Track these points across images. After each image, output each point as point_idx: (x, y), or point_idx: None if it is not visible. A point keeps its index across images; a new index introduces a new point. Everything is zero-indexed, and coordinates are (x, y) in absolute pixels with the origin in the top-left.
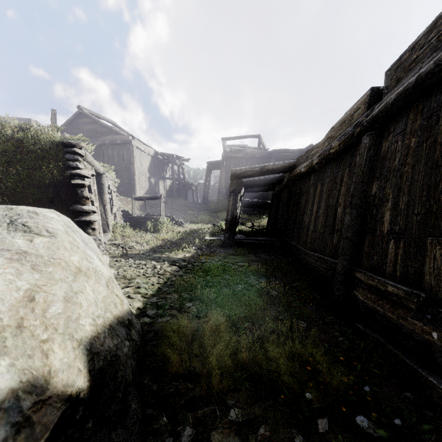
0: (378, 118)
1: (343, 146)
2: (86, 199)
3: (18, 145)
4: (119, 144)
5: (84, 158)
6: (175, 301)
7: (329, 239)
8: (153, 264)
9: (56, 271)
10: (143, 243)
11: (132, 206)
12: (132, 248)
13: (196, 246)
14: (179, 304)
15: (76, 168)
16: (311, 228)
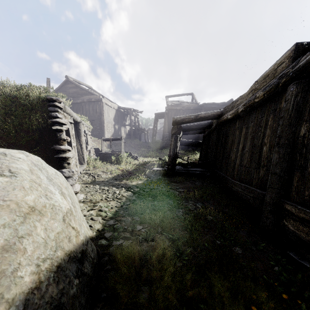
0: (305, 68)
1: (268, 95)
2: (63, 141)
3: (14, 101)
4: (93, 102)
5: (64, 110)
6: (128, 223)
7: (254, 173)
8: (114, 190)
9: (1, 215)
10: (108, 172)
11: (102, 145)
12: (99, 177)
13: (146, 175)
14: (131, 227)
15: (56, 117)
16: (237, 162)
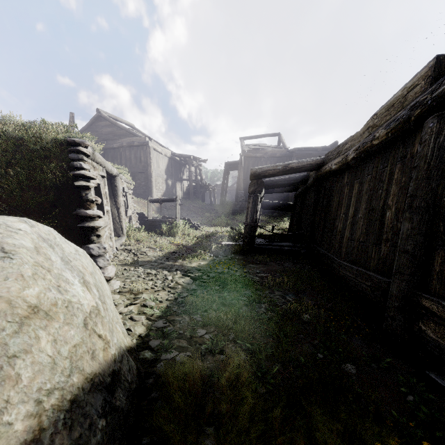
0: None
1: (393, 134)
2: (91, 203)
3: (19, 144)
4: (137, 146)
5: (92, 158)
6: (184, 326)
7: (373, 250)
8: (164, 275)
9: None
10: (157, 248)
11: (148, 208)
12: (144, 255)
13: (212, 252)
14: (189, 331)
15: (80, 168)
16: (346, 234)
